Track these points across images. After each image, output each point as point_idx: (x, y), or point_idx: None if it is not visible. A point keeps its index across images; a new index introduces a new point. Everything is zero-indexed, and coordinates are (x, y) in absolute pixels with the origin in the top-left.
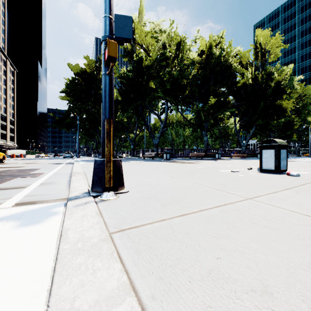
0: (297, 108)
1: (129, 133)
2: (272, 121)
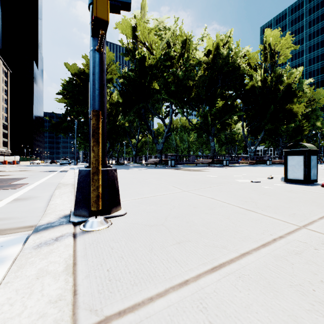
0: (306, 113)
1: (130, 138)
2: (282, 126)
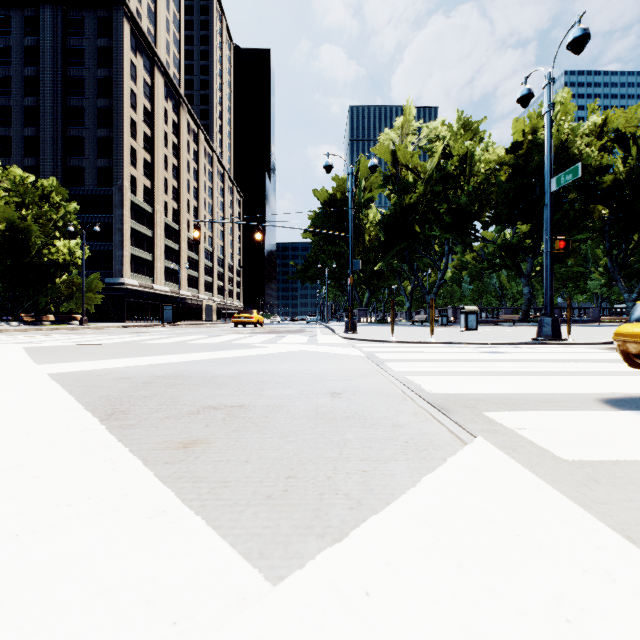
0: None
1: (402, 281)
2: None
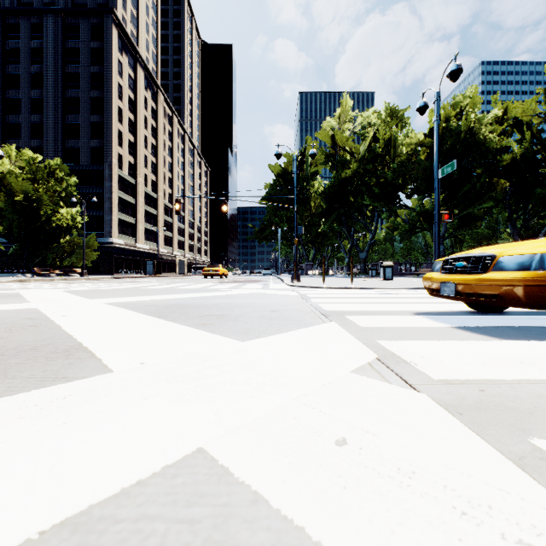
0: None
1: (342, 241)
2: None
